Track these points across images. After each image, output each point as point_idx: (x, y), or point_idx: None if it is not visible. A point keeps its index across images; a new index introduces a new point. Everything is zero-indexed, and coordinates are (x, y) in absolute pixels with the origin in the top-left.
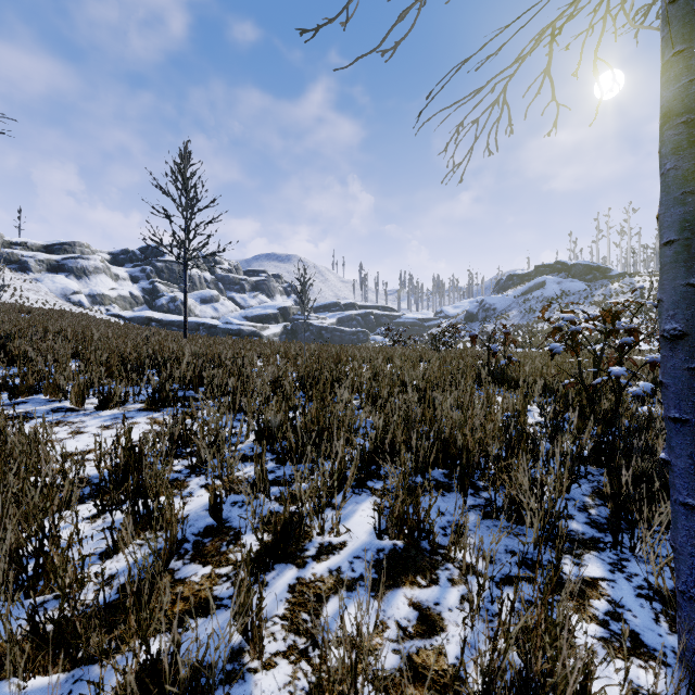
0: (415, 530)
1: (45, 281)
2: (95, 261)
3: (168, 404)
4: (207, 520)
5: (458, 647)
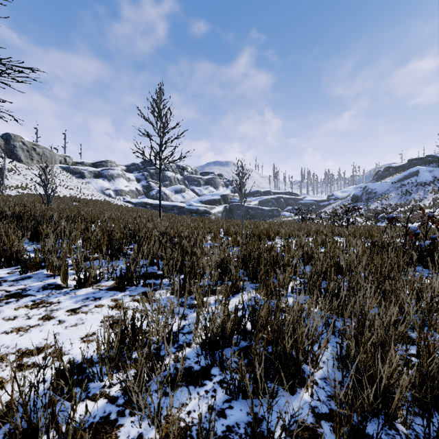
0: None
1: (92, 183)
2: (117, 170)
3: (132, 283)
4: None
5: None
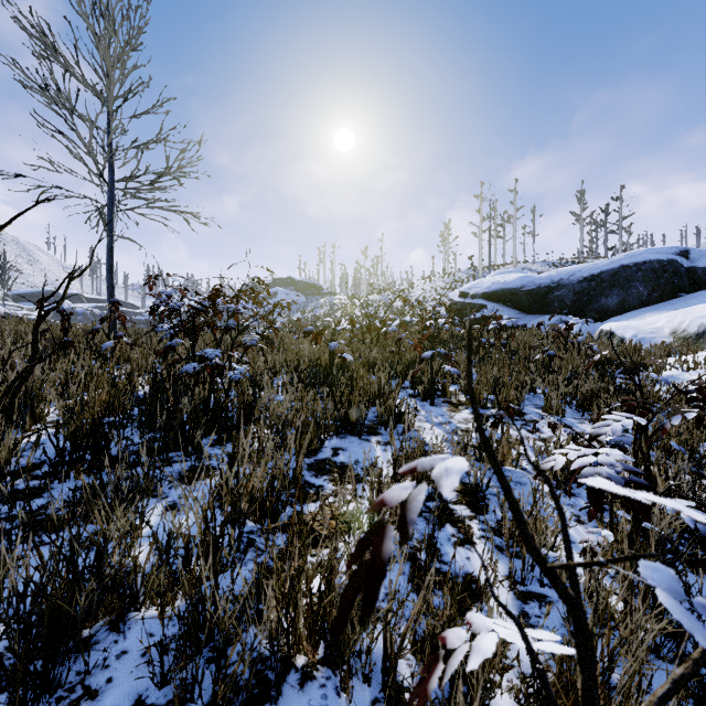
0: None
1: None
2: None
3: None
4: None
5: None
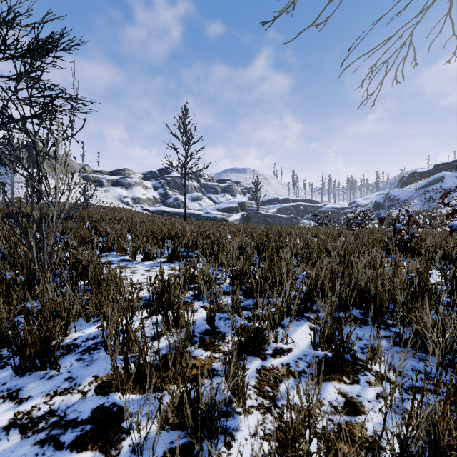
0: (340, 346)
1: (110, 191)
2: (135, 178)
3: (179, 259)
4: (206, 326)
5: (376, 426)
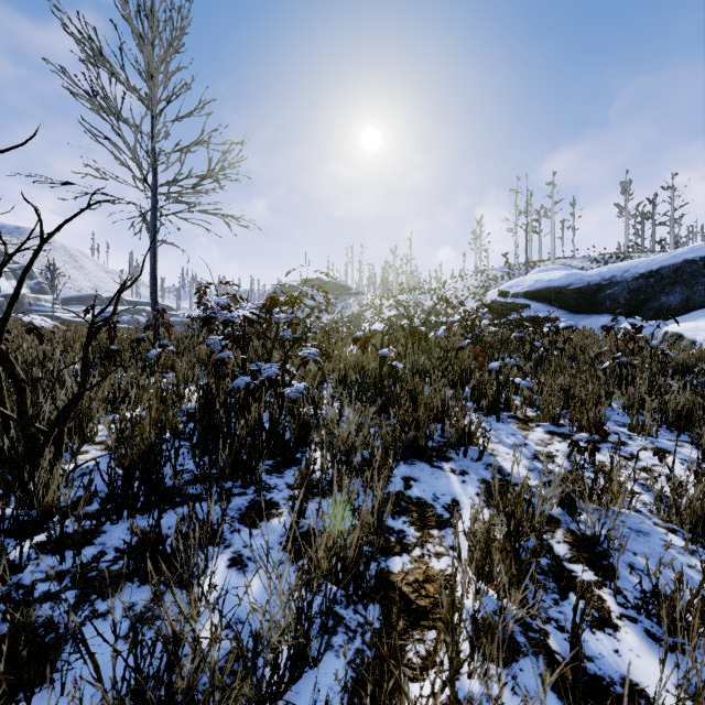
0: None
1: None
2: None
3: None
4: None
5: None
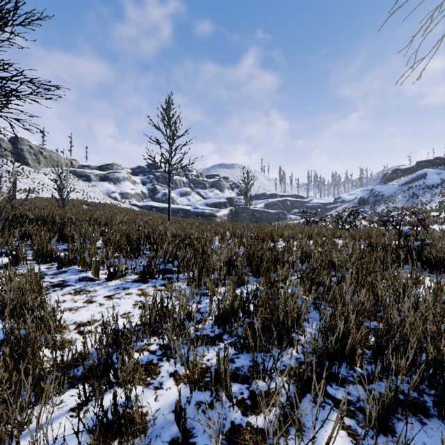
0: None
1: (98, 186)
2: (123, 173)
3: (153, 277)
4: (173, 429)
5: None
